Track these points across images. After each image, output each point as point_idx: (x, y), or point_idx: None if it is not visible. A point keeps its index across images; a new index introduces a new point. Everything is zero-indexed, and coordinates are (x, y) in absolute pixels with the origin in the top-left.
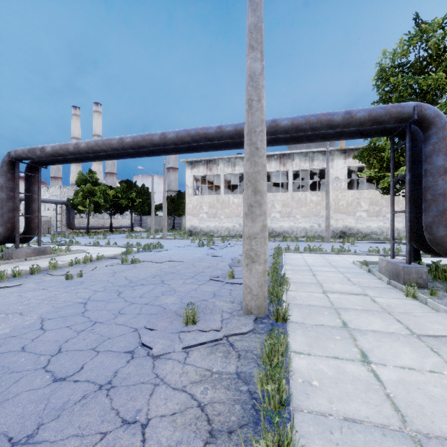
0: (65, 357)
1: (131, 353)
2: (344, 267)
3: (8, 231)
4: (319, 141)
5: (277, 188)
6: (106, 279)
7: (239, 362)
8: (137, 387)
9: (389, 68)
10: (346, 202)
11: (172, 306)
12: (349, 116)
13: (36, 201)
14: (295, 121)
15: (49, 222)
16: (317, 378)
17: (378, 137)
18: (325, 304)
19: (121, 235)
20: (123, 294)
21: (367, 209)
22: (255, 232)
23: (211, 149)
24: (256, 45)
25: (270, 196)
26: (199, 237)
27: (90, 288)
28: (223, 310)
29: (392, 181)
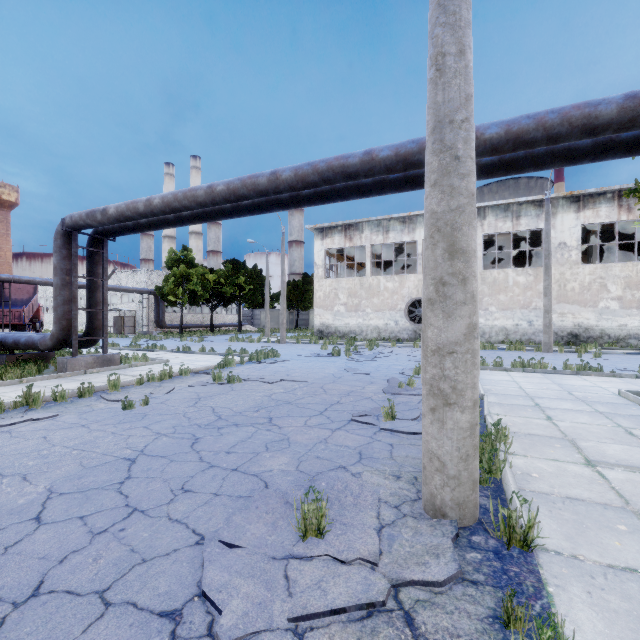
0: (37, 614)
1: (173, 622)
2: (604, 402)
3: (62, 331)
4: (557, 165)
5: None
6: (182, 411)
7: None
8: None
9: None
10: (580, 285)
11: (281, 480)
12: (635, 103)
13: (101, 288)
14: (513, 126)
15: (133, 318)
16: None
17: None
18: (608, 499)
19: (225, 337)
20: (200, 443)
21: (619, 295)
22: (451, 339)
23: (354, 196)
24: None
25: None
26: (333, 341)
27: (153, 427)
28: (381, 498)
29: None
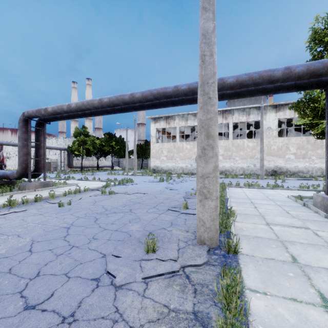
0: (40, 281)
1: (97, 281)
2: (280, 200)
3: (23, 169)
4: (259, 95)
5: (220, 137)
6: (88, 207)
7: (195, 299)
8: (97, 324)
9: (322, 30)
10: (277, 147)
11: (137, 234)
12: (288, 71)
13: (43, 148)
14: (239, 78)
15: (56, 163)
16: (279, 326)
17: (312, 91)
18: (271, 237)
19: (105, 172)
20: (98, 220)
21: (294, 152)
22: (207, 172)
23: (169, 105)
24: (209, 6)
25: None
26: (160, 174)
27: (75, 214)
28: (179, 239)
29: (327, 127)
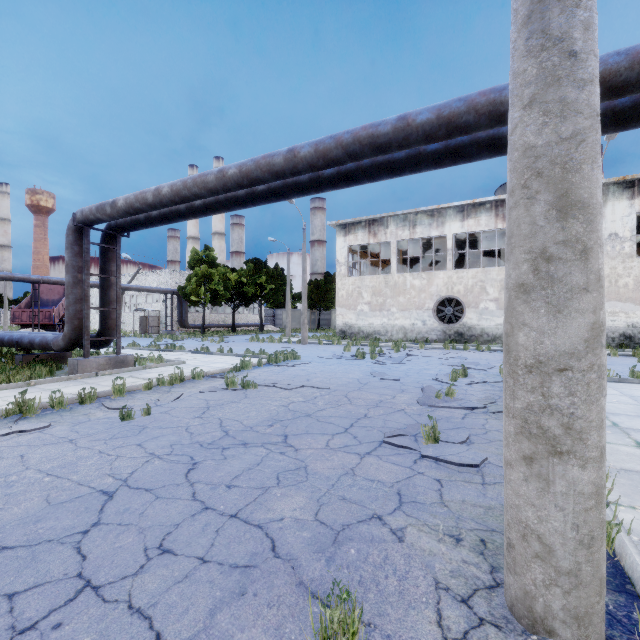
0: None
1: None
2: None
3: (74, 331)
4: None
5: (486, 261)
6: (185, 424)
7: None
8: None
9: None
10: (635, 280)
11: (293, 538)
12: None
13: (115, 286)
14: None
15: (157, 318)
16: None
17: None
18: None
19: (246, 337)
20: (197, 471)
21: None
22: (563, 348)
23: (383, 175)
24: None
25: (478, 274)
26: (357, 342)
27: (147, 445)
28: (438, 580)
29: None
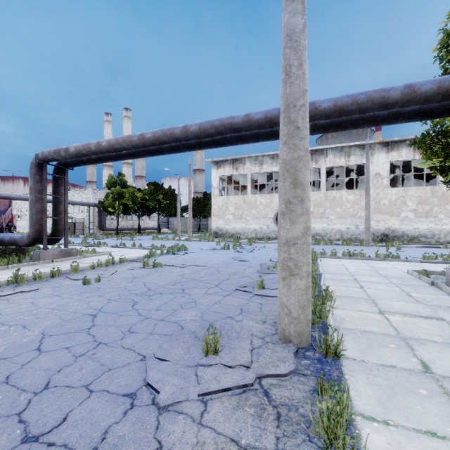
0: (49, 397)
1: (132, 398)
2: (397, 277)
3: (36, 233)
4: (367, 126)
5: None
6: (124, 285)
7: (279, 430)
8: None
9: None
10: (389, 201)
11: (191, 325)
12: (411, 90)
13: (63, 203)
14: (338, 101)
15: (82, 224)
16: None
17: (442, 120)
18: (388, 331)
19: (148, 237)
20: (138, 305)
21: (414, 208)
22: (294, 236)
23: (238, 142)
24: None
25: None
26: (225, 239)
27: (105, 295)
28: (253, 333)
29: None
